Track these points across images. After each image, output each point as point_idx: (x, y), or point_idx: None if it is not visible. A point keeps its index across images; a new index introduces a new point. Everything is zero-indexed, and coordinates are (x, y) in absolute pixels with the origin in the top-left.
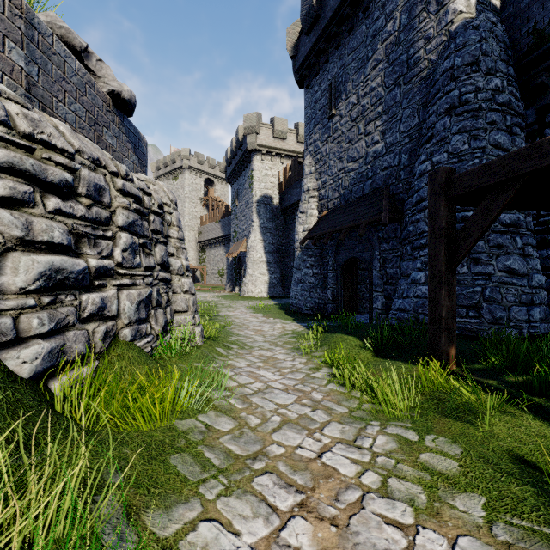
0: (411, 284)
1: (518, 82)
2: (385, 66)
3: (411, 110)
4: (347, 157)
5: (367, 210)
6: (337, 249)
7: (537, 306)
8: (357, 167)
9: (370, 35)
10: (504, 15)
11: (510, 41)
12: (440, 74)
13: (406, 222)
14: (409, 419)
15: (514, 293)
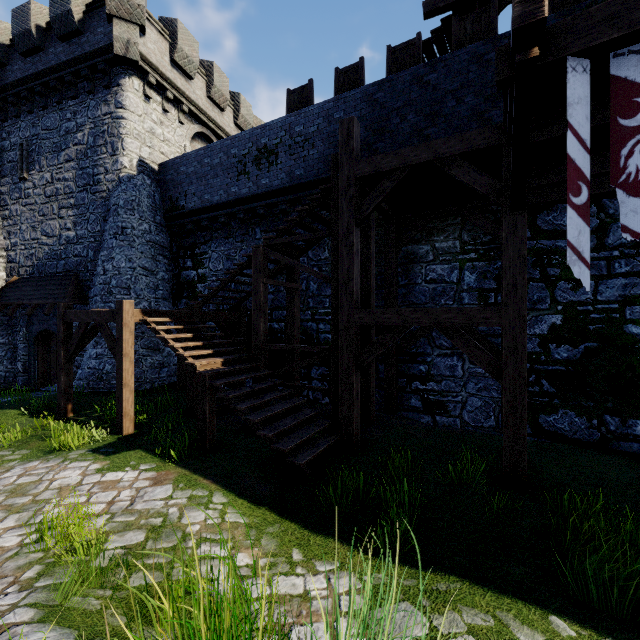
0: (88, 358)
1: (166, 225)
2: (76, 167)
3: (96, 217)
4: (41, 230)
5: (56, 291)
6: (30, 319)
7: (168, 367)
8: (51, 243)
9: (64, 129)
10: (160, 177)
11: (162, 197)
12: (112, 204)
13: (89, 307)
14: (17, 447)
15: (151, 361)
